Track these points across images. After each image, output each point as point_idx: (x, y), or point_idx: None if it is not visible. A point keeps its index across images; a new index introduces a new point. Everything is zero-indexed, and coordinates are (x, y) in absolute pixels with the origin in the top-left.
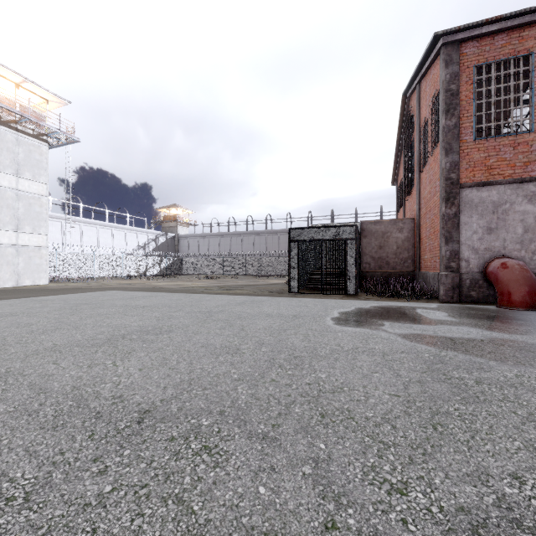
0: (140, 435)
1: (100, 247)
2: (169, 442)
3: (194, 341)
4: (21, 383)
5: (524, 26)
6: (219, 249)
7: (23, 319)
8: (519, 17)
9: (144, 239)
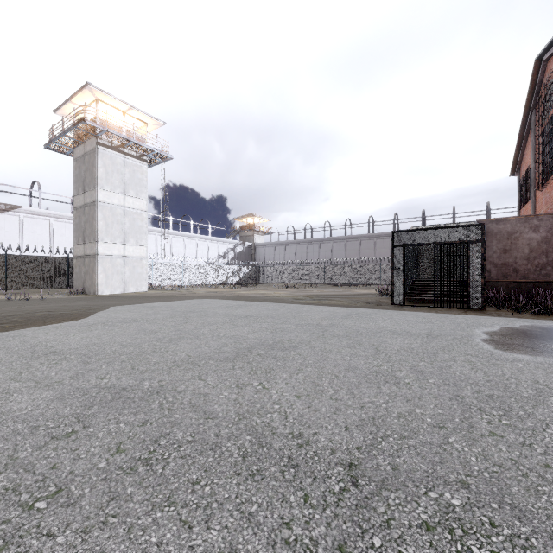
0: (373, 510)
1: (188, 257)
2: (428, 533)
3: (332, 361)
4: (181, 401)
5: None
6: (295, 258)
7: (146, 326)
8: None
9: (224, 249)
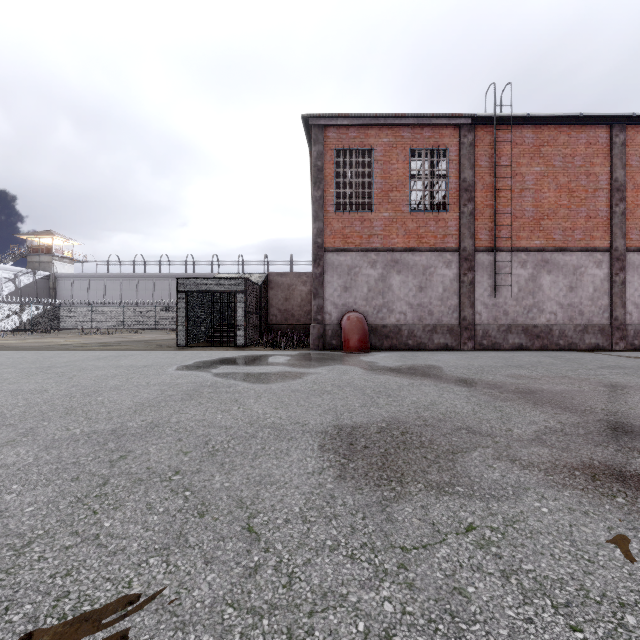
0: None
1: None
2: None
3: (3, 388)
4: None
5: (368, 126)
6: (120, 296)
7: None
8: (362, 118)
9: None
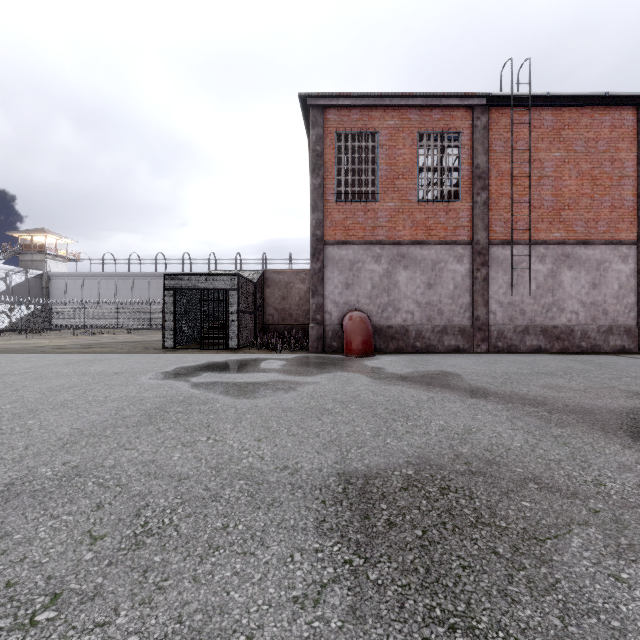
0: None
1: None
2: None
3: None
4: None
5: (372, 107)
6: (114, 295)
7: None
8: (366, 98)
9: None
